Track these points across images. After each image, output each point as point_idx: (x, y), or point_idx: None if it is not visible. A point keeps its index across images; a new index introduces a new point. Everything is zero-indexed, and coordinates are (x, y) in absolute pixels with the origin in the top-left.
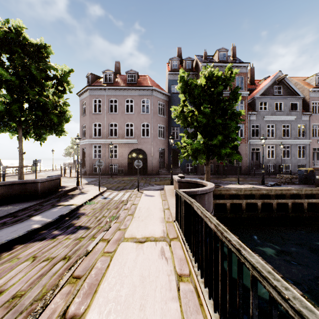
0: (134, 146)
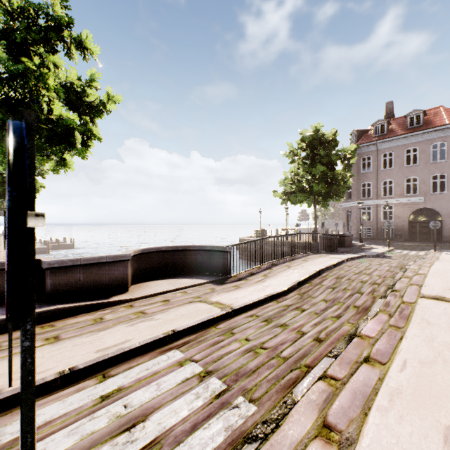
0: (418, 205)
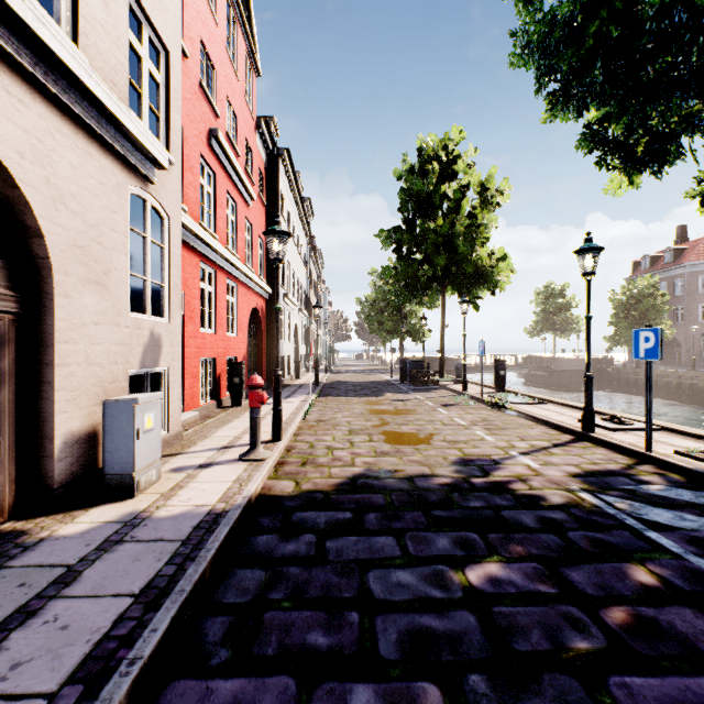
0: None
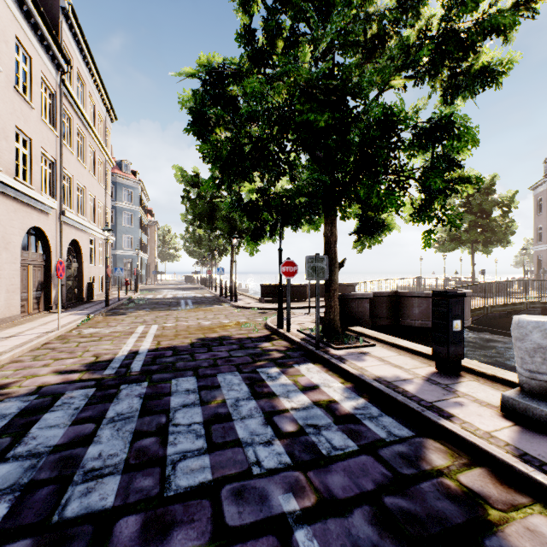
0: None
